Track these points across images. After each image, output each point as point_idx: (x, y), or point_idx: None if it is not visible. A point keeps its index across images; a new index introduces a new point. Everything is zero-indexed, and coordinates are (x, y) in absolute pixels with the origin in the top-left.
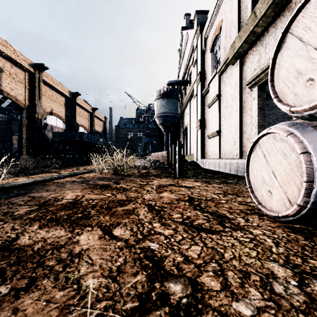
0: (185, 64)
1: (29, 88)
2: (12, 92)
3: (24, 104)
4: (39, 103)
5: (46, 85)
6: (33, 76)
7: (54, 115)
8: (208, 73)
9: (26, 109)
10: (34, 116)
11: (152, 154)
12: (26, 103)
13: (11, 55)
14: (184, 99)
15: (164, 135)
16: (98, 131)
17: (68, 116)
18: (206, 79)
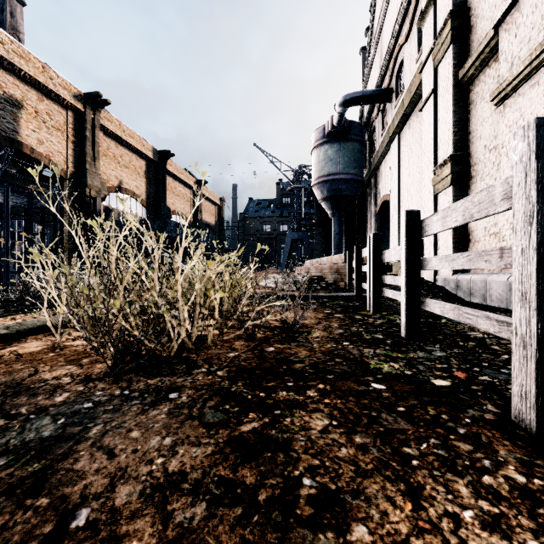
0: (387, 48)
1: (76, 141)
2: (41, 148)
3: (64, 171)
4: (93, 168)
5: (109, 137)
6: (83, 118)
7: (125, 192)
8: (485, 2)
9: (68, 179)
10: (83, 192)
11: (307, 263)
12: (70, 169)
13: (37, 76)
14: (378, 139)
15: (332, 224)
16: (208, 222)
17: (152, 195)
18: (474, 29)
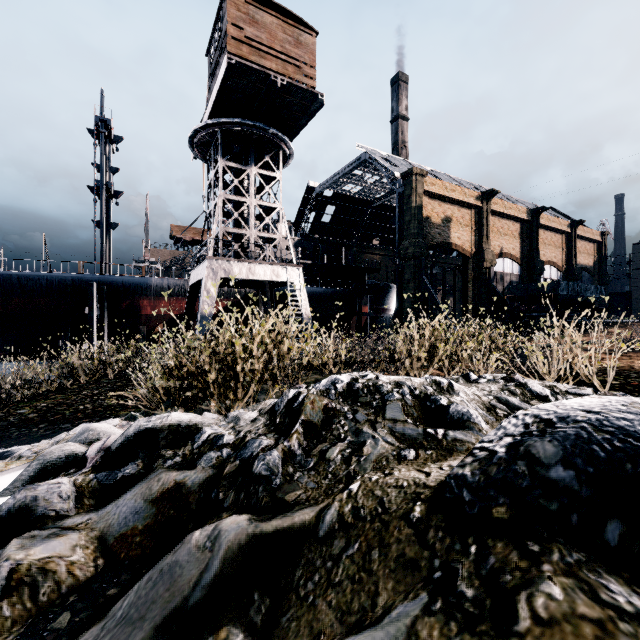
0: None
1: (475, 229)
2: (459, 242)
3: (469, 253)
4: (486, 245)
5: (493, 215)
6: (480, 211)
7: (504, 256)
8: None
9: (471, 258)
10: (481, 265)
11: None
12: (472, 251)
13: (459, 197)
14: None
15: None
16: (584, 265)
17: (525, 252)
18: None
